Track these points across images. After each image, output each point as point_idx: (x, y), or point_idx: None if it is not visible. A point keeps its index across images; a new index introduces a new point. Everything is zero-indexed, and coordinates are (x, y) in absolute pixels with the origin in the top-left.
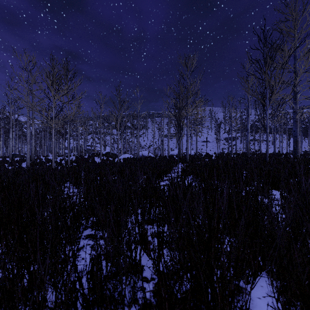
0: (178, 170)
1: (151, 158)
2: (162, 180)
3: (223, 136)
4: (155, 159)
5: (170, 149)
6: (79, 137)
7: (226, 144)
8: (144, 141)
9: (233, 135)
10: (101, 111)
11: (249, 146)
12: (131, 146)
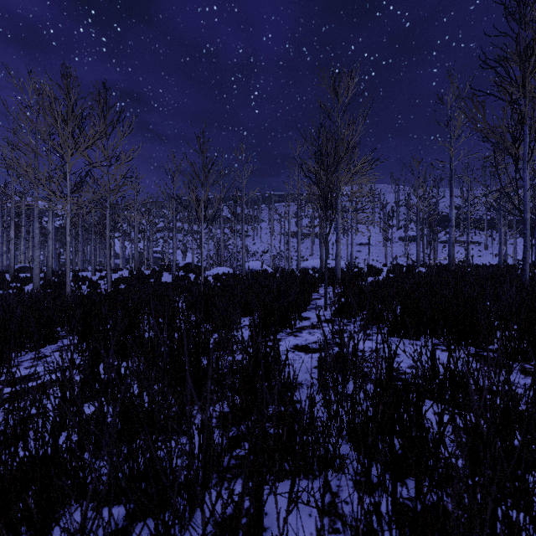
0: (326, 304)
1: (266, 274)
2: (293, 331)
3: (394, 234)
4: (275, 277)
5: (301, 259)
6: (137, 237)
7: (401, 248)
8: (254, 244)
9: (413, 233)
10: (174, 187)
11: (453, 252)
12: (232, 253)
